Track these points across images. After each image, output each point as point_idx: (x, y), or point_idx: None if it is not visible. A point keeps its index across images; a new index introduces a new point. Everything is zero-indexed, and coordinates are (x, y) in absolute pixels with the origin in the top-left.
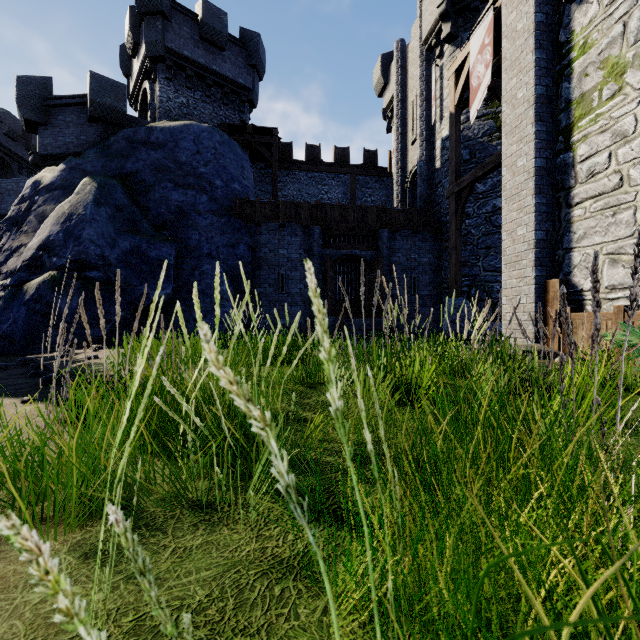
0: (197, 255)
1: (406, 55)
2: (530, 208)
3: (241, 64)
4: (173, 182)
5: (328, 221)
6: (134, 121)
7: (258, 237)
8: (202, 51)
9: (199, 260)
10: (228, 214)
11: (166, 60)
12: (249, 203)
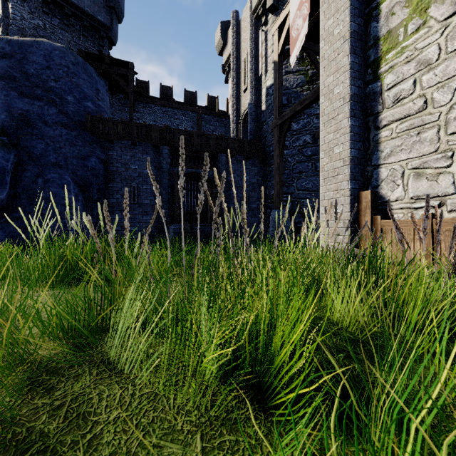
0: (42, 163)
1: (240, 23)
2: (346, 129)
3: (100, 3)
4: (18, 91)
5: (176, 143)
6: None
7: (110, 152)
8: None
9: (44, 168)
10: (79, 128)
11: None
12: (101, 120)
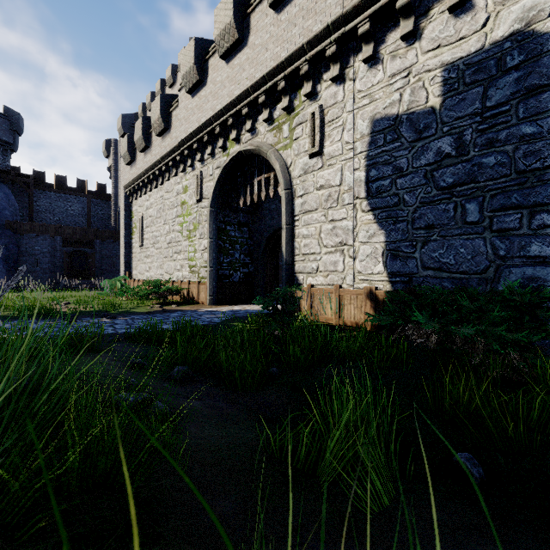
0: None
1: (118, 148)
2: (124, 252)
3: (5, 129)
4: None
5: (66, 234)
6: None
7: (22, 240)
8: None
9: None
10: (2, 228)
11: None
12: (16, 223)
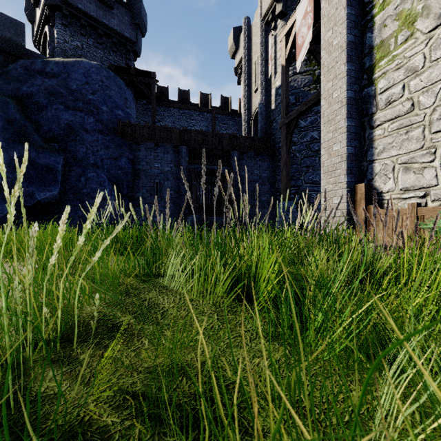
0: (83, 164)
1: (251, 28)
2: (343, 129)
3: (127, 22)
4: (64, 105)
5: (193, 143)
6: (33, 55)
7: (137, 153)
8: (94, 7)
9: (85, 168)
10: (112, 133)
11: (62, 9)
12: (130, 126)
